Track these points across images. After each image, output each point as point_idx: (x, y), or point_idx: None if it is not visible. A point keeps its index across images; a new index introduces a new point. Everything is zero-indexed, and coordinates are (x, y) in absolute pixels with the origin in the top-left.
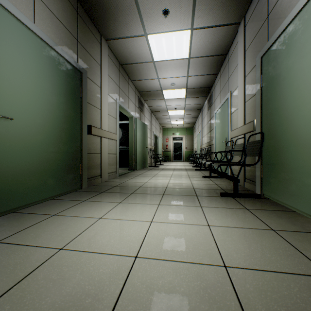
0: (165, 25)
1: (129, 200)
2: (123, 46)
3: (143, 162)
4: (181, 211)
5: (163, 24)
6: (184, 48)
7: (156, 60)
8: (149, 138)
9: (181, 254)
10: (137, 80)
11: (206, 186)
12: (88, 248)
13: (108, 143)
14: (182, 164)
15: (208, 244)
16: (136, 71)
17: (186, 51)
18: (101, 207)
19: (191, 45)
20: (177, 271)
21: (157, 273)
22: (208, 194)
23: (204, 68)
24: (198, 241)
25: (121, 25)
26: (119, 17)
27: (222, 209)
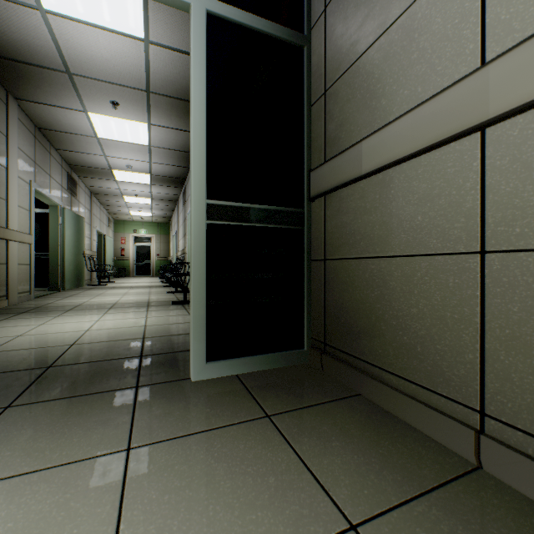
0: (115, 112)
1: (69, 314)
2: (47, 112)
3: (77, 277)
4: (127, 314)
5: (112, 110)
6: (142, 136)
7: (102, 137)
8: (89, 238)
9: (120, 326)
10: (67, 150)
11: (164, 299)
12: (45, 333)
13: (18, 249)
14: (150, 280)
15: (141, 322)
16: (67, 141)
17: (146, 139)
18: (35, 320)
19: (151, 136)
20: (116, 330)
21: (103, 331)
22: (161, 304)
23: (171, 159)
24: (135, 322)
25: (47, 93)
26: (45, 87)
27: (166, 310)
